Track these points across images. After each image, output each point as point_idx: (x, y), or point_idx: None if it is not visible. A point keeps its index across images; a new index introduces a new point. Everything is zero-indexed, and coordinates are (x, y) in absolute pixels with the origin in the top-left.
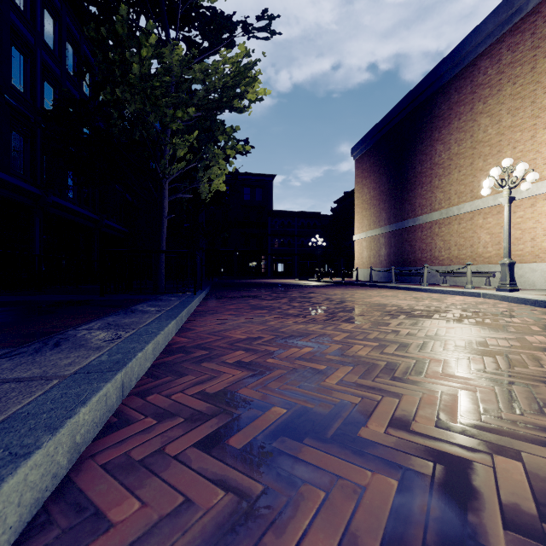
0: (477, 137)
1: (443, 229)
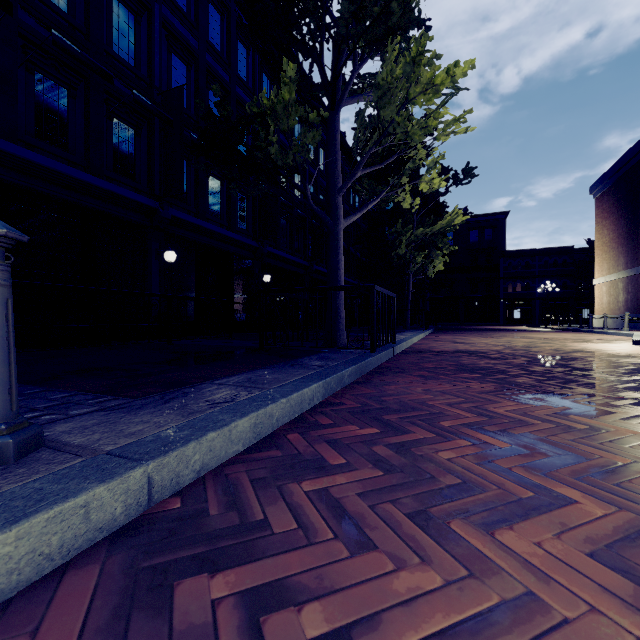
0: None
1: None
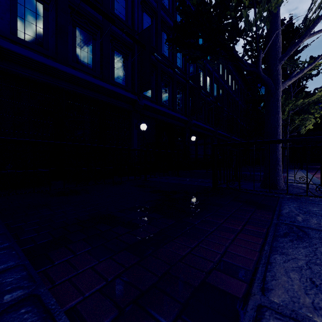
0: None
1: None
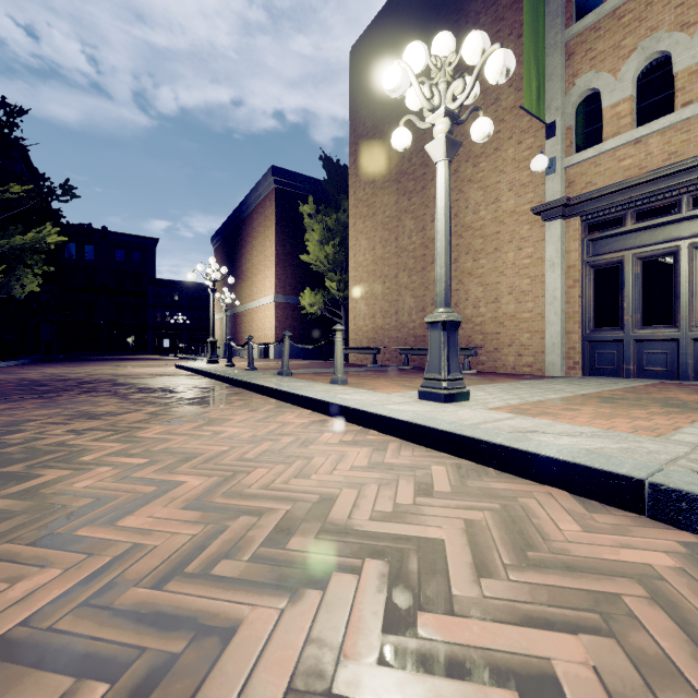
0: (253, 261)
1: (245, 319)
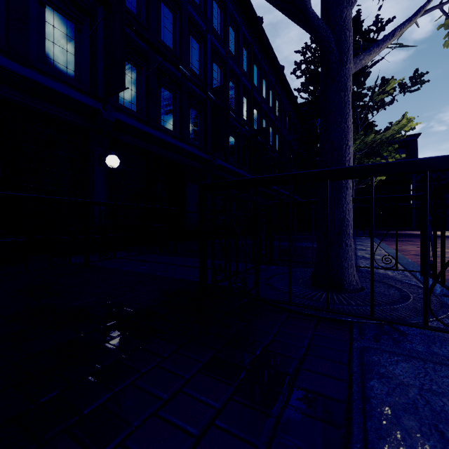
0: None
1: None
